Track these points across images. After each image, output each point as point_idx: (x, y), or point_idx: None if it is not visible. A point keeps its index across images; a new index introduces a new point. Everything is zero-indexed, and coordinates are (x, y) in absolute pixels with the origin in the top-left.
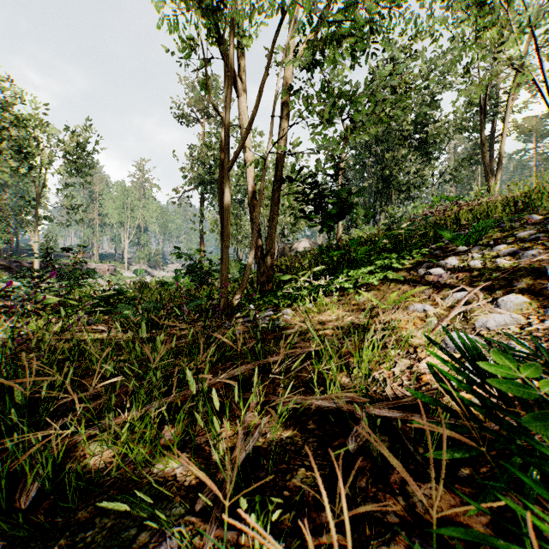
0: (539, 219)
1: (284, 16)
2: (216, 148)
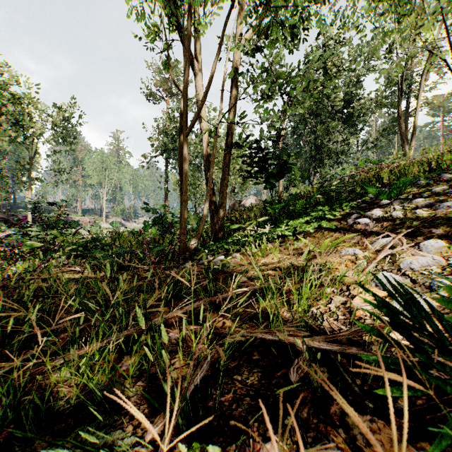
0: (450, 177)
1: (233, 4)
2: (178, 121)
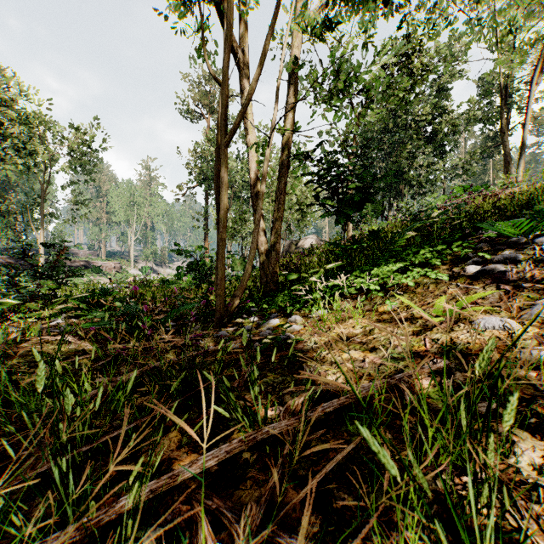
0: None
1: None
2: None
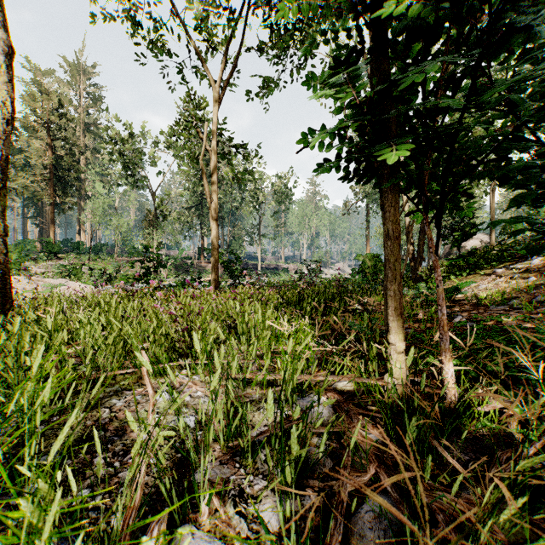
0: None
1: None
2: None
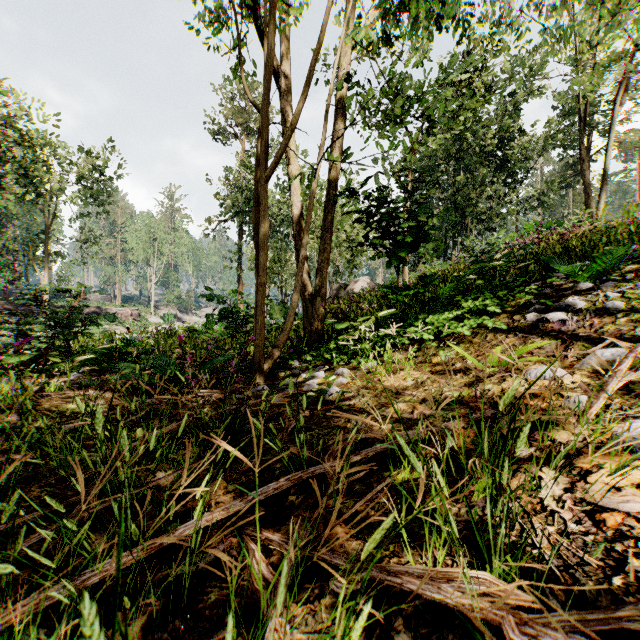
0: None
1: None
2: None
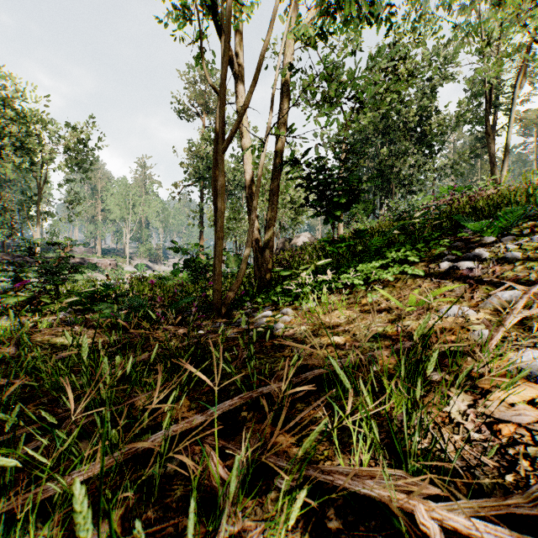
0: None
1: None
2: None
